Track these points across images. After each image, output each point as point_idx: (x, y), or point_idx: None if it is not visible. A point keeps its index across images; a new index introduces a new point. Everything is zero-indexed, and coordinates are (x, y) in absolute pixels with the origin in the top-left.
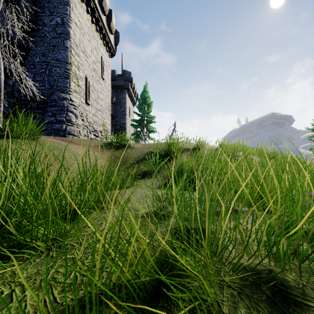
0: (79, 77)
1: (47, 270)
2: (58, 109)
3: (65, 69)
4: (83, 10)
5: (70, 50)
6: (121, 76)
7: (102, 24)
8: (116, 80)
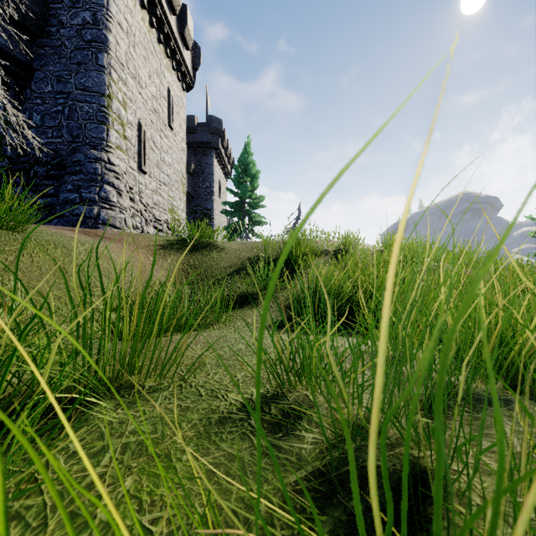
0: (126, 122)
1: None
2: (84, 179)
3: (99, 106)
4: (133, 1)
5: (109, 72)
6: (205, 126)
7: (169, 30)
8: (196, 134)
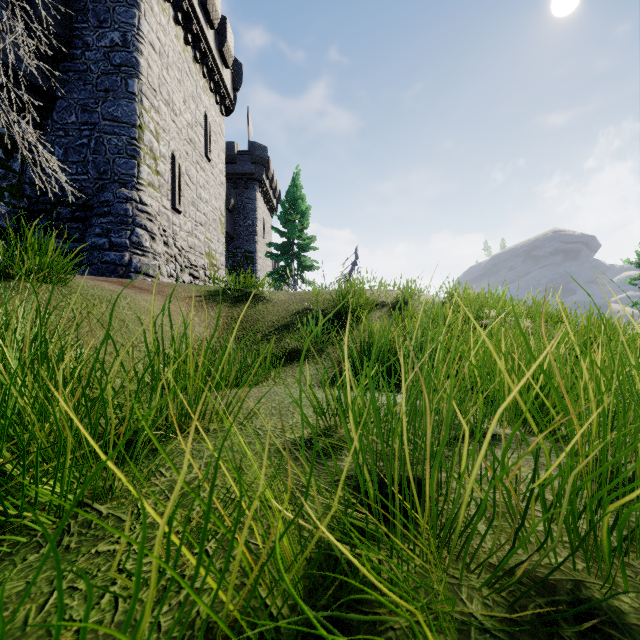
0: (158, 155)
1: (50, 585)
2: (114, 221)
3: (130, 138)
4: (166, 17)
5: (141, 100)
6: (246, 154)
7: (206, 47)
8: (236, 163)
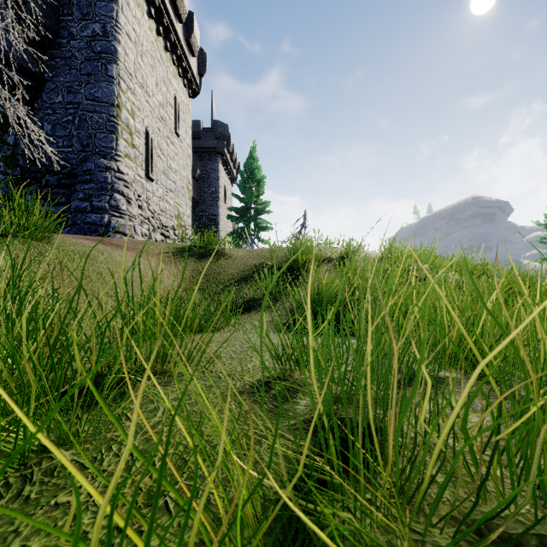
0: (134, 130)
1: (3, 543)
2: (95, 187)
3: (109, 116)
4: (141, 12)
5: (118, 83)
6: (210, 131)
7: (176, 38)
8: (201, 139)
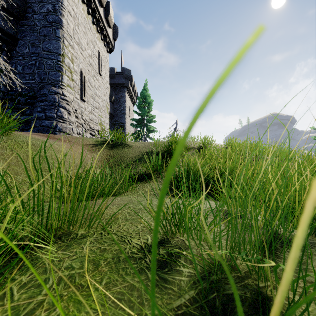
0: (73, 70)
1: None
2: (48, 104)
3: (57, 61)
4: None
5: (63, 41)
6: (120, 74)
7: (99, 16)
8: (115, 78)
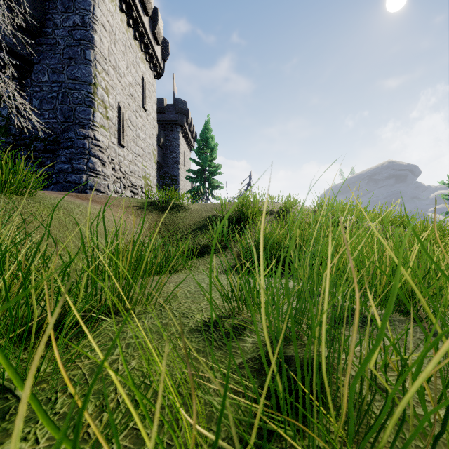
0: (108, 105)
1: None
2: (75, 152)
3: (87, 93)
4: (114, 6)
5: (95, 65)
6: (172, 107)
7: (143, 29)
8: (165, 113)
